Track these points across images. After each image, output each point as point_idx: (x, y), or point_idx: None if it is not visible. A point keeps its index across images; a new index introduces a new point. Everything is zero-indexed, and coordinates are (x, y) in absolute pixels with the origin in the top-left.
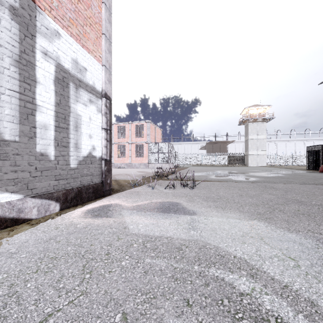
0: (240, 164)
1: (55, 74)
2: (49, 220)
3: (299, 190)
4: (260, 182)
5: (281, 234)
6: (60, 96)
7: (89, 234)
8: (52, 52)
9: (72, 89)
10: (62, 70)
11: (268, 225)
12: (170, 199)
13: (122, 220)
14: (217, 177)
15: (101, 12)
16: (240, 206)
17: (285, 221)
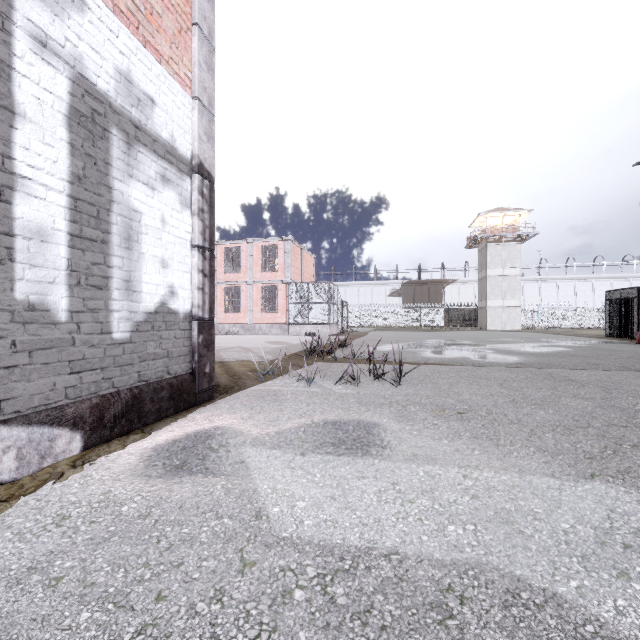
0: (470, 325)
1: (71, 101)
2: (48, 484)
3: (631, 385)
4: (532, 366)
5: None
6: (84, 158)
7: (153, 544)
8: (63, 42)
9: (117, 145)
10: (90, 93)
11: None
12: (355, 412)
13: (248, 484)
14: (437, 356)
15: None
16: (531, 432)
17: None
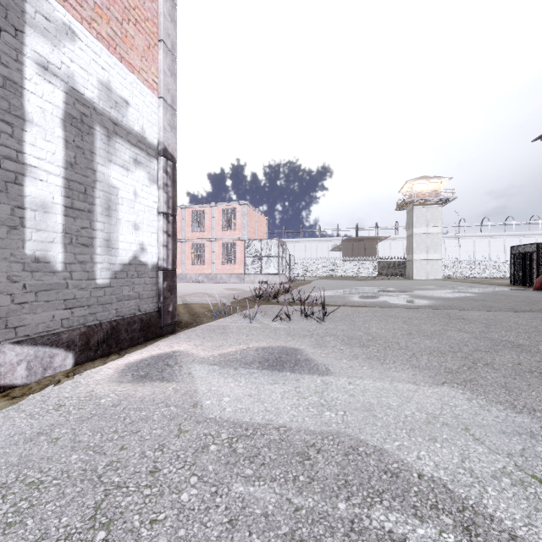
0: (399, 275)
1: (66, 108)
2: (49, 387)
3: (509, 322)
4: (437, 308)
5: (502, 417)
6: (75, 149)
7: (121, 421)
8: (59, 65)
9: (100, 138)
10: (79, 101)
11: (471, 396)
12: (282, 341)
13: (192, 387)
14: (362, 300)
15: (157, 1)
16: (412, 355)
17: (501, 387)
